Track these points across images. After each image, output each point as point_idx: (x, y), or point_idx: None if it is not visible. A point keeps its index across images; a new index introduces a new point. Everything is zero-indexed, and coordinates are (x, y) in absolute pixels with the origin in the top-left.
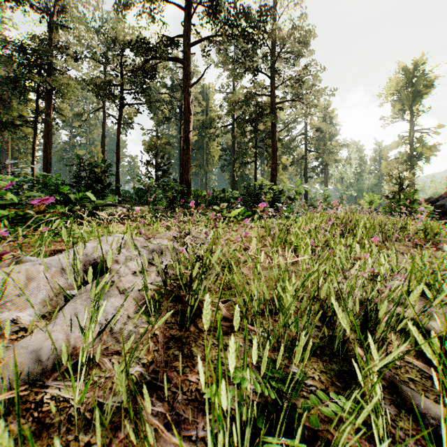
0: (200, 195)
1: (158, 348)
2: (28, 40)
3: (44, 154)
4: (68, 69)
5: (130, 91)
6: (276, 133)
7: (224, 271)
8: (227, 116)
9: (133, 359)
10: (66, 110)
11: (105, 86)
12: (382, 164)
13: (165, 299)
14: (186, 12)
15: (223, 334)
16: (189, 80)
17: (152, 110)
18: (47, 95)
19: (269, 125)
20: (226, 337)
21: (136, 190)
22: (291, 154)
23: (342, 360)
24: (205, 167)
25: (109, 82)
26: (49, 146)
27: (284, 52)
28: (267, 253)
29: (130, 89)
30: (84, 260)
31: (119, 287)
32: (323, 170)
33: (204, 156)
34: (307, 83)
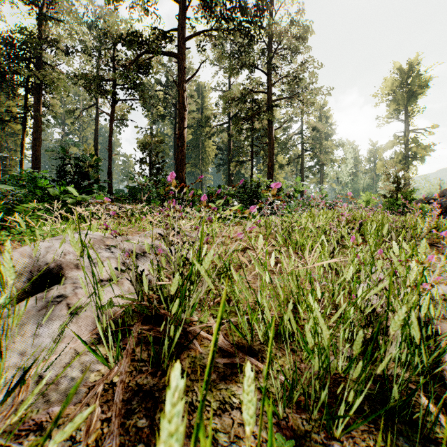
0: (196, 194)
1: (111, 415)
2: (16, 33)
3: (33, 151)
4: (58, 63)
5: (123, 87)
6: (272, 131)
7: (220, 276)
8: (223, 115)
9: (60, 444)
10: (56, 105)
11: (97, 81)
12: (377, 164)
13: (137, 321)
14: (180, 5)
15: (219, 380)
16: (184, 75)
17: (147, 108)
18: (37, 90)
19: (265, 123)
20: (224, 386)
21: (129, 188)
22: (287, 153)
23: (409, 426)
24: (201, 166)
25: (100, 77)
26: (39, 142)
27: (281, 48)
28: (276, 255)
29: (123, 84)
30: (32, 264)
31: (70, 304)
32: (319, 169)
33: (199, 155)
34: (304, 80)
